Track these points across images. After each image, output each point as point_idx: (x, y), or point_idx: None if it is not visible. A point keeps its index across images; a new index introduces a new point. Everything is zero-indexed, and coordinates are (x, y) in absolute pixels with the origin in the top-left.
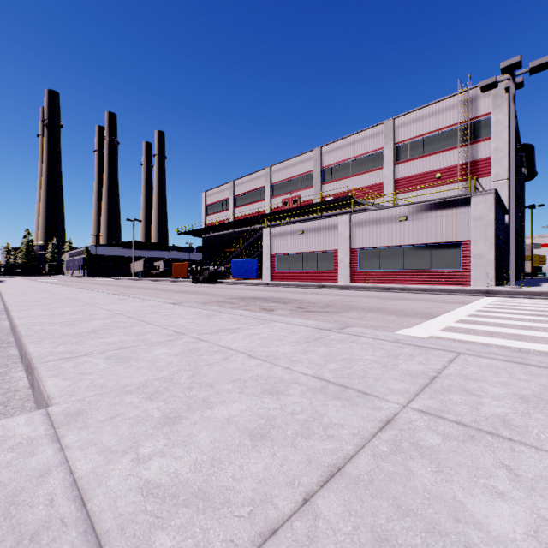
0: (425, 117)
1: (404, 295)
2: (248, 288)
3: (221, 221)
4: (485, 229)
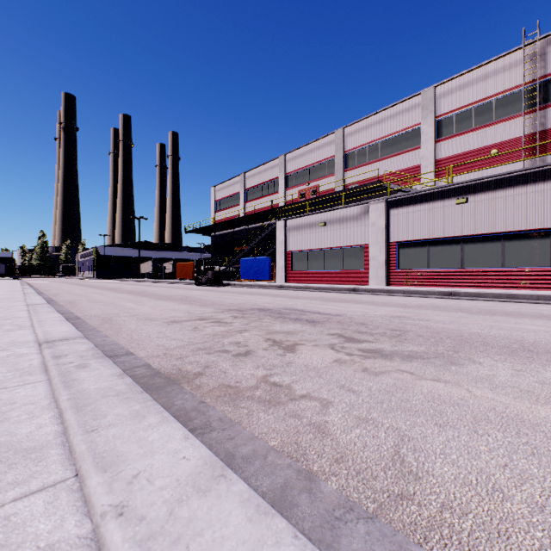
0: (476, 81)
1: (491, 306)
2: (257, 293)
3: (231, 217)
4: None
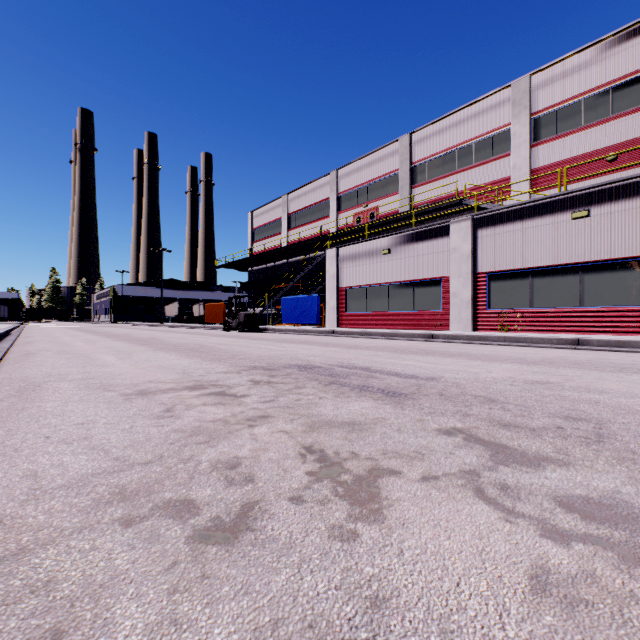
0: (587, 65)
1: None
2: (300, 340)
3: (271, 249)
4: None
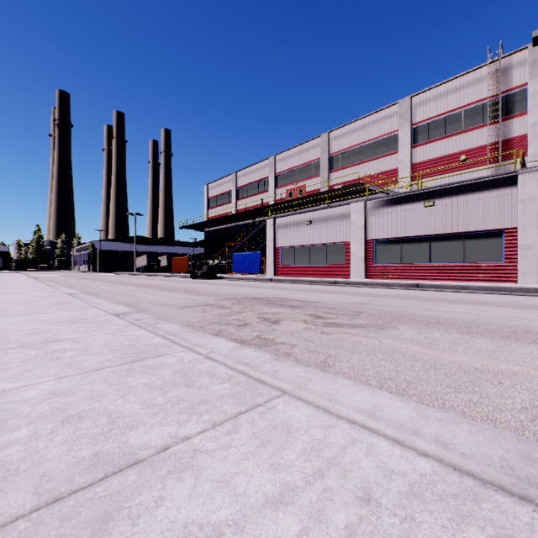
0: (448, 93)
1: (443, 295)
2: (249, 285)
3: (223, 214)
4: (536, 213)
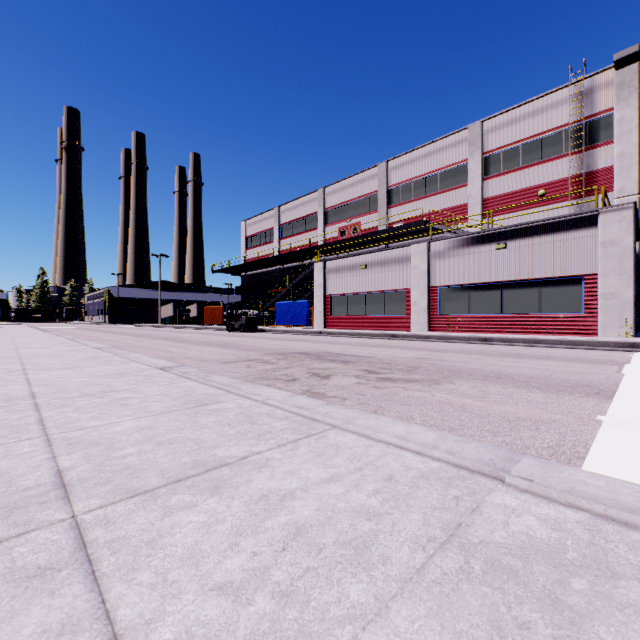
0: (524, 118)
1: (513, 350)
2: (295, 339)
3: (264, 256)
4: (619, 257)
